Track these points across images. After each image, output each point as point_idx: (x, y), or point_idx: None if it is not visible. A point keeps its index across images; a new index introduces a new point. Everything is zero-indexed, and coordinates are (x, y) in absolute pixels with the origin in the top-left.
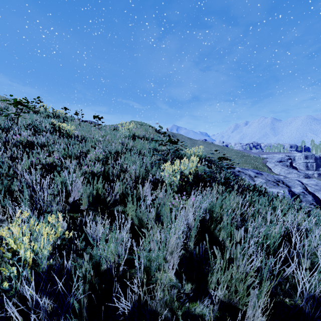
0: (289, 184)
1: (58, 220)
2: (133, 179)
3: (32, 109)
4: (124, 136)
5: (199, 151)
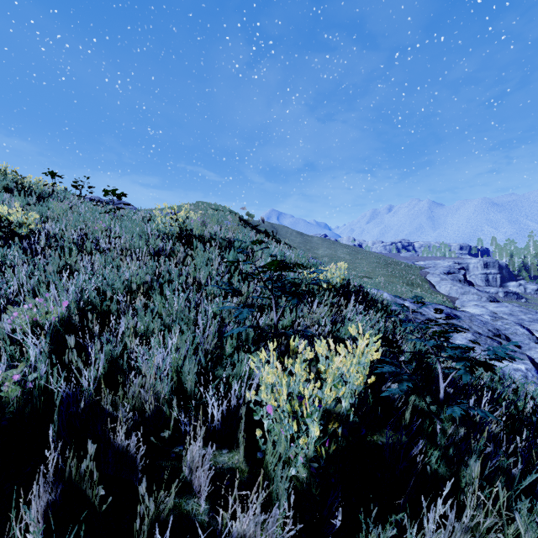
0: (516, 339)
1: None
2: (151, 404)
3: None
4: (167, 236)
5: (338, 275)
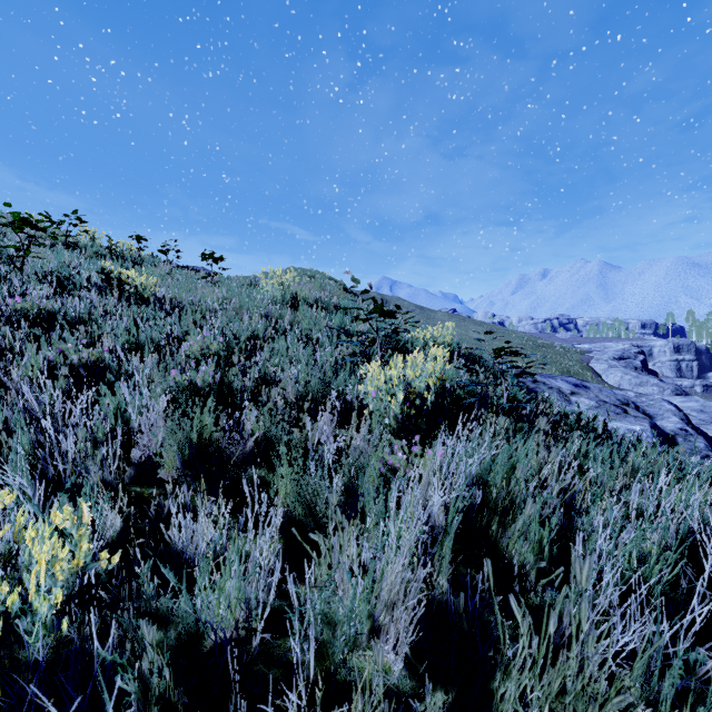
0: (650, 410)
1: (83, 519)
2: (292, 401)
3: (63, 238)
4: (272, 300)
5: (445, 334)
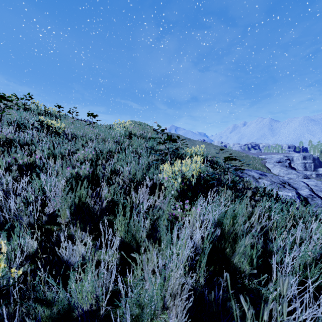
0: (295, 186)
1: (3, 250)
2: (127, 182)
3: (23, 106)
4: (120, 134)
5: (200, 150)
